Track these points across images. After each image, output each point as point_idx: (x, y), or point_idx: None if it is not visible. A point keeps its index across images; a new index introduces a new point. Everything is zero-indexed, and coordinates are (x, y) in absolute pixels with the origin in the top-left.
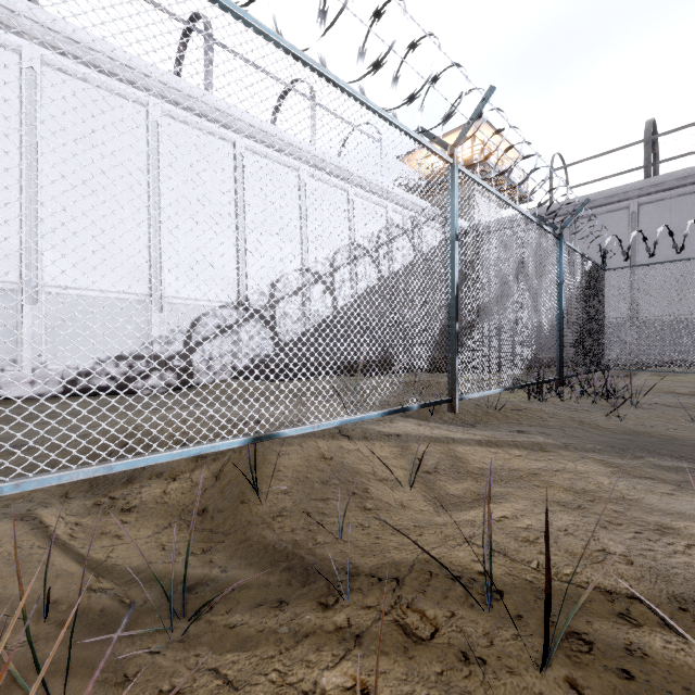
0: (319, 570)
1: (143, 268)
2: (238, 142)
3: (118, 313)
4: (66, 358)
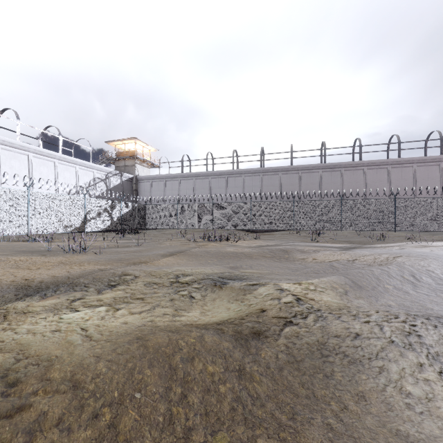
0: None
1: None
2: (30, 155)
3: None
4: None
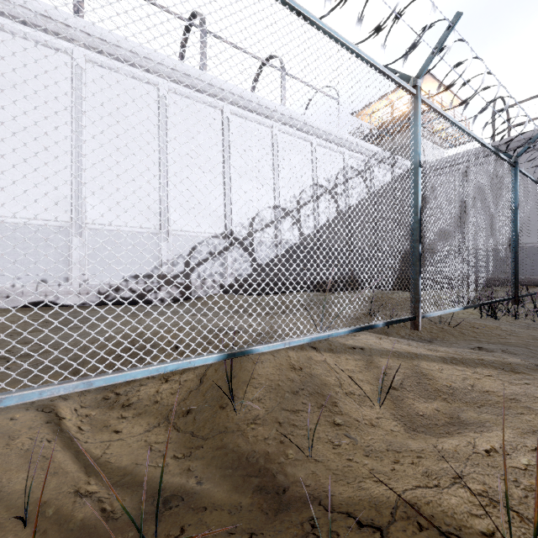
0: (291, 495)
1: (155, 209)
2: (225, 109)
3: (138, 243)
4: (102, 277)
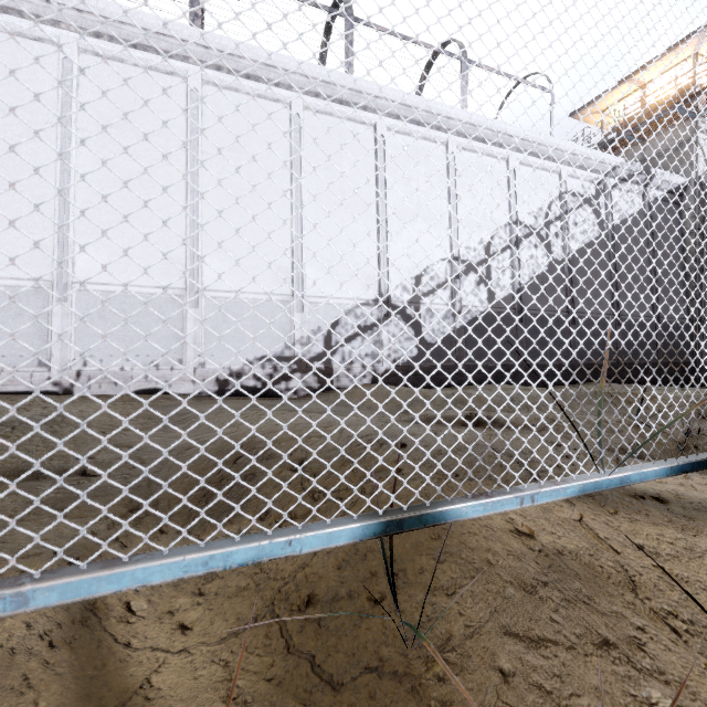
0: None
1: (286, 268)
2: (379, 124)
3: (264, 314)
4: (221, 359)
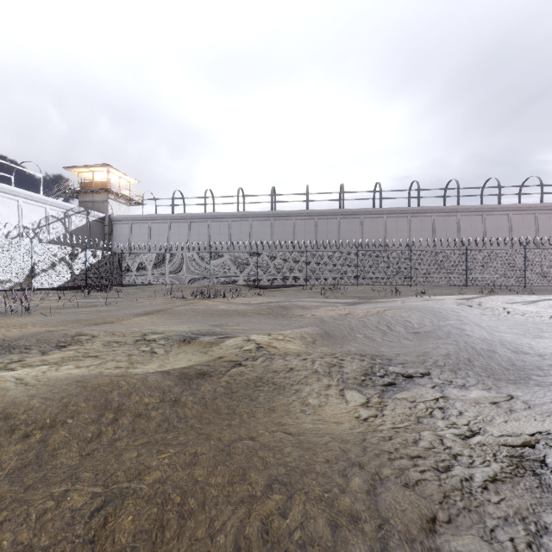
0: None
1: None
2: None
3: None
4: None
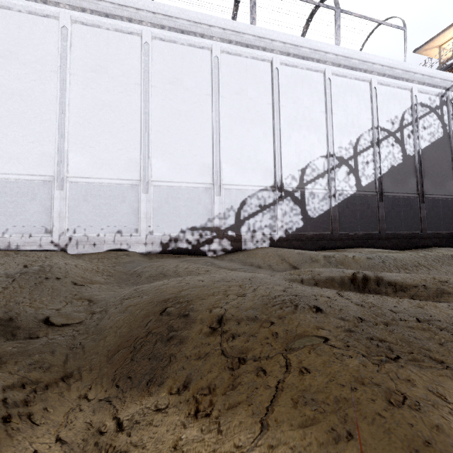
0: None
1: (209, 165)
2: (274, 60)
3: (193, 197)
4: (163, 228)
